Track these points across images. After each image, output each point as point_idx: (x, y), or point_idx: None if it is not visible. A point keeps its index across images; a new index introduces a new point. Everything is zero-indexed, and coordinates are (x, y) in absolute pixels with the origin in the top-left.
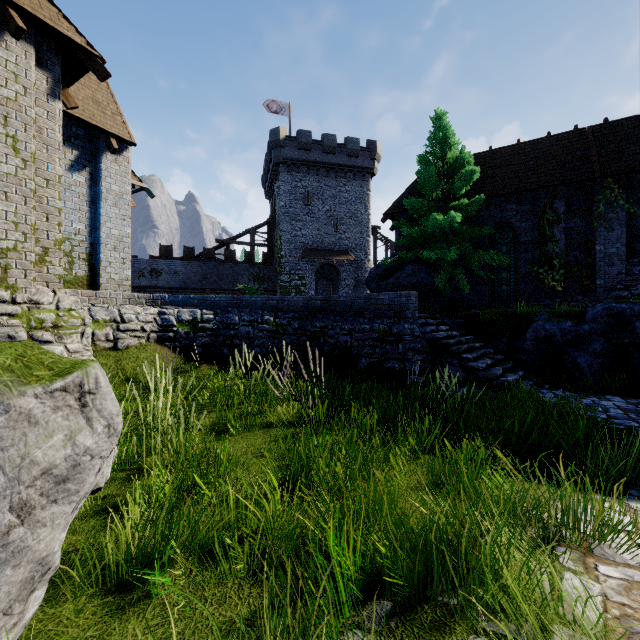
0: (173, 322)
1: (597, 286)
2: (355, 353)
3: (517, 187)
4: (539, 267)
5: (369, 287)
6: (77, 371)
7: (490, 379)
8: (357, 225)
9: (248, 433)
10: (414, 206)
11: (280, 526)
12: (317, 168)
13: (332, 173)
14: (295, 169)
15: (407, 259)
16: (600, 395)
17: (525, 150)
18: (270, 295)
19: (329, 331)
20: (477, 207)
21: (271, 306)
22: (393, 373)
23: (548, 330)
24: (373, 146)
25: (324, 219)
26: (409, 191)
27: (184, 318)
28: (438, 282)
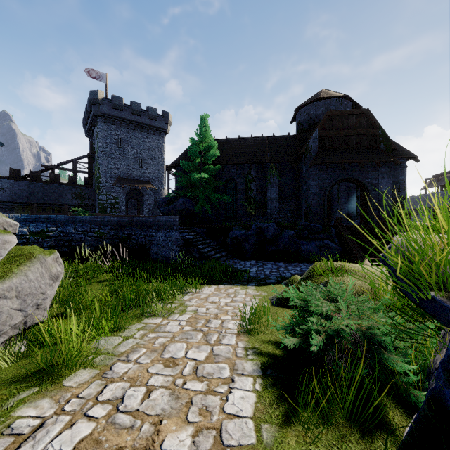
0: (26, 232)
1: (268, 212)
2: (147, 247)
3: (236, 161)
4: (245, 202)
5: (159, 209)
6: (55, 252)
7: (209, 256)
8: (156, 165)
9: (90, 285)
10: (184, 166)
11: (110, 301)
12: (127, 123)
13: (138, 128)
14: (110, 121)
15: (180, 195)
16: (250, 260)
17: (241, 142)
18: (90, 209)
19: (133, 236)
20: (217, 170)
21: (96, 222)
22: (166, 256)
23: (236, 234)
24: (166, 115)
25: (132, 158)
26: (184, 154)
27: (35, 230)
28: (195, 209)
